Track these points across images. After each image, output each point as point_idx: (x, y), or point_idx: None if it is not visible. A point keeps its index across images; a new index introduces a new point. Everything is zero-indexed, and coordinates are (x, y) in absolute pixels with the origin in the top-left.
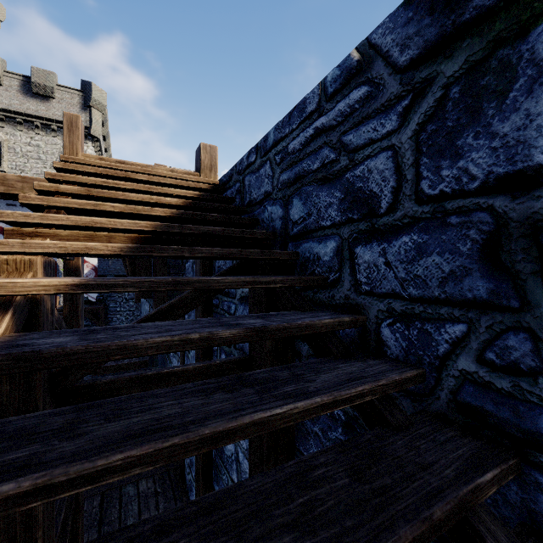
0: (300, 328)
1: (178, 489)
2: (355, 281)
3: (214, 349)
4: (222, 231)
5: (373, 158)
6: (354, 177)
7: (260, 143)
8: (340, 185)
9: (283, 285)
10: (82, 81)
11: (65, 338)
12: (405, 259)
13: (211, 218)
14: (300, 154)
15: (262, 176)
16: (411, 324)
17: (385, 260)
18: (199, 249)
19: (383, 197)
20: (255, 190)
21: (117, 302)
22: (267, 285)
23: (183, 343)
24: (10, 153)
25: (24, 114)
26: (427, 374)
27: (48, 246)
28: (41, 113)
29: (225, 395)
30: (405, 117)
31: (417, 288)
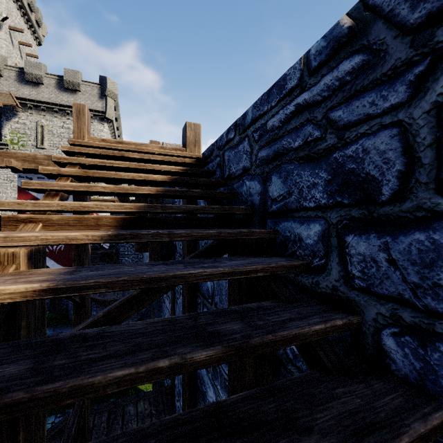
0: (287, 340)
1: (169, 413)
2: (345, 272)
3: (197, 302)
4: (202, 208)
5: (371, 136)
6: (344, 157)
7: (239, 121)
8: (326, 165)
9: (264, 274)
10: (100, 76)
11: (18, 367)
12: (420, 260)
13: (193, 194)
14: (280, 132)
15: (241, 151)
16: (429, 343)
17: (388, 257)
18: (179, 232)
19: (385, 182)
20: (234, 165)
21: (125, 247)
22: (247, 275)
23: (150, 373)
24: (49, 135)
25: (58, 104)
26: None
27: (30, 239)
28: (71, 103)
29: None
30: (418, 87)
31: (438, 300)
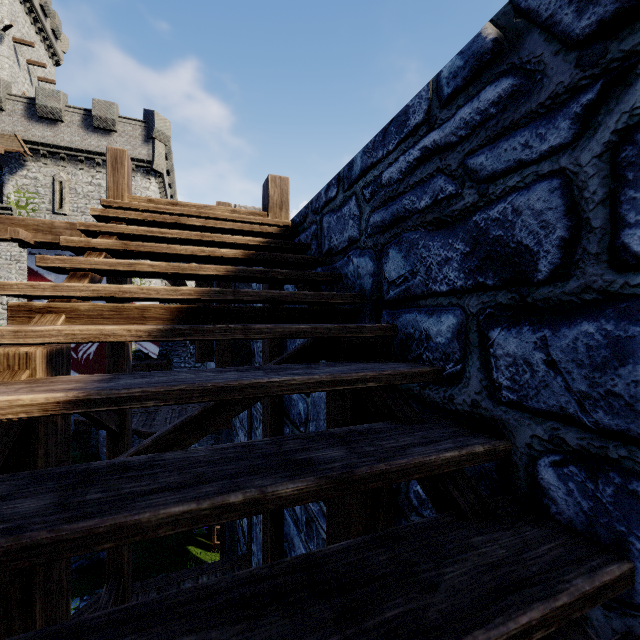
0: (406, 471)
1: None
2: (489, 381)
3: (285, 431)
4: (291, 295)
5: (523, 191)
6: (487, 221)
7: (343, 173)
8: (464, 232)
9: (377, 384)
10: (145, 110)
11: (38, 501)
12: (588, 361)
13: (278, 275)
14: (400, 187)
15: (345, 216)
16: (601, 474)
17: (546, 358)
18: (257, 327)
19: (543, 254)
20: (336, 235)
21: (181, 357)
22: (353, 385)
23: (217, 511)
24: (72, 195)
25: (85, 151)
26: (635, 570)
27: (50, 334)
28: (103, 149)
29: (280, 623)
30: (586, 121)
31: (612, 414)
